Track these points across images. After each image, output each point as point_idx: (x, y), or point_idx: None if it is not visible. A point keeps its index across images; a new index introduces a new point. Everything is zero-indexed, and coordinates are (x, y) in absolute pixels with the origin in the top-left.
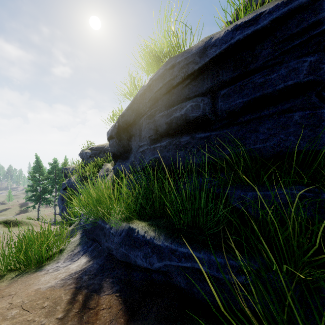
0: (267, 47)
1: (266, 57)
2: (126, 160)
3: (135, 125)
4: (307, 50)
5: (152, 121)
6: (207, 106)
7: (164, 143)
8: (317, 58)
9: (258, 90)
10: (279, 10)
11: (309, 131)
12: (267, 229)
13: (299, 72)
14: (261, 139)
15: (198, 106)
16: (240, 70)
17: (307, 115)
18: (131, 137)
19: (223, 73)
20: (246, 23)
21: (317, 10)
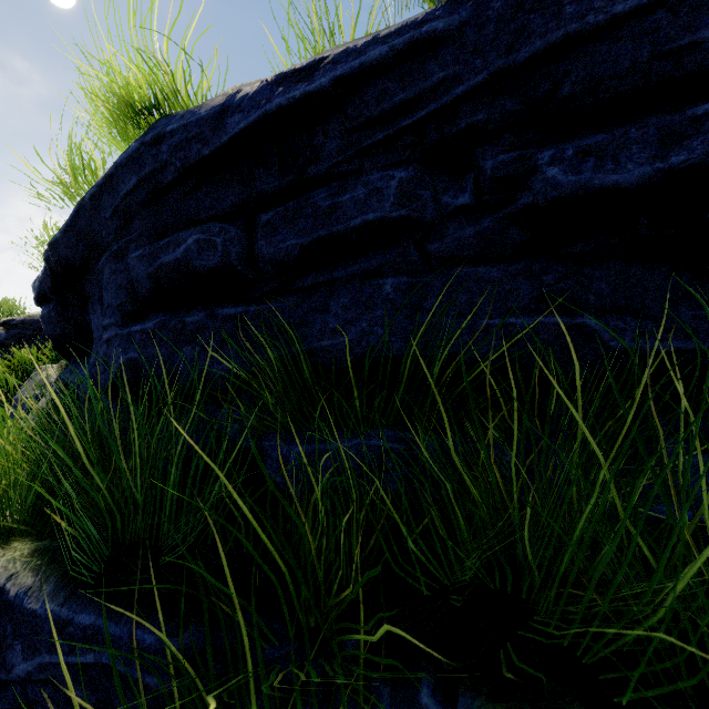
0: (335, 136)
1: (335, 156)
2: (90, 358)
3: (89, 274)
4: (398, 155)
5: (121, 267)
6: (234, 245)
7: (151, 324)
8: (411, 175)
9: (322, 224)
10: (347, 63)
11: (405, 318)
12: (298, 533)
13: (385, 199)
14: (332, 328)
15: (212, 243)
16: (292, 175)
17: (404, 286)
18: (85, 302)
19: (262, 175)
20: (295, 73)
21: (406, 79)
